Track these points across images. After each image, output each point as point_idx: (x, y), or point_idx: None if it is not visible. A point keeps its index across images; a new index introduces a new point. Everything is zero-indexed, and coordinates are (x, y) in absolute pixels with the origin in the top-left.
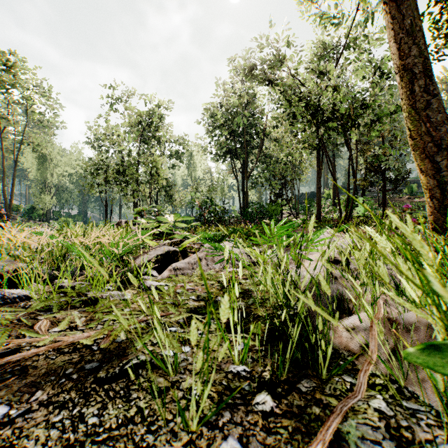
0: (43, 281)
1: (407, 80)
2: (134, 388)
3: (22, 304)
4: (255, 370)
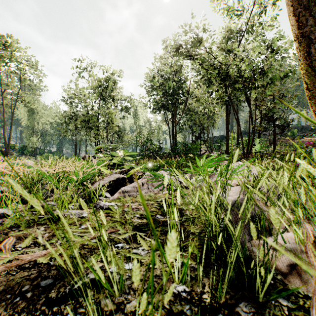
0: (22, 201)
1: (304, 45)
2: (80, 311)
3: (0, 220)
4: (195, 291)
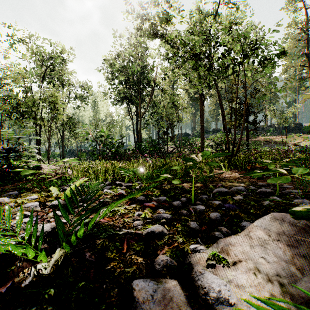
0: None
1: None
2: None
3: None
4: None
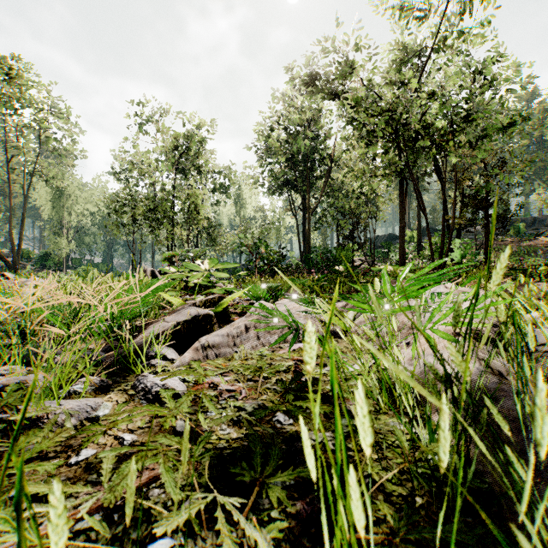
0: None
1: None
2: None
3: None
4: None
